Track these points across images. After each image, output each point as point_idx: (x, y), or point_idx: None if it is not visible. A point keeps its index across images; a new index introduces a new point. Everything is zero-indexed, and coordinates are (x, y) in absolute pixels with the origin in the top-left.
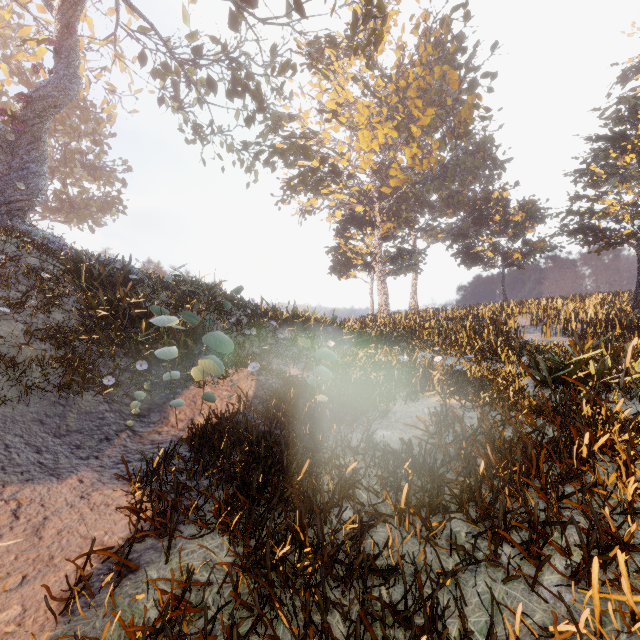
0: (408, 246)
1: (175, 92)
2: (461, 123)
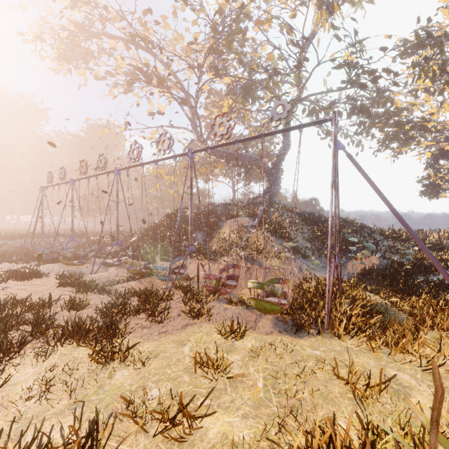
0: None
1: (316, 117)
2: None
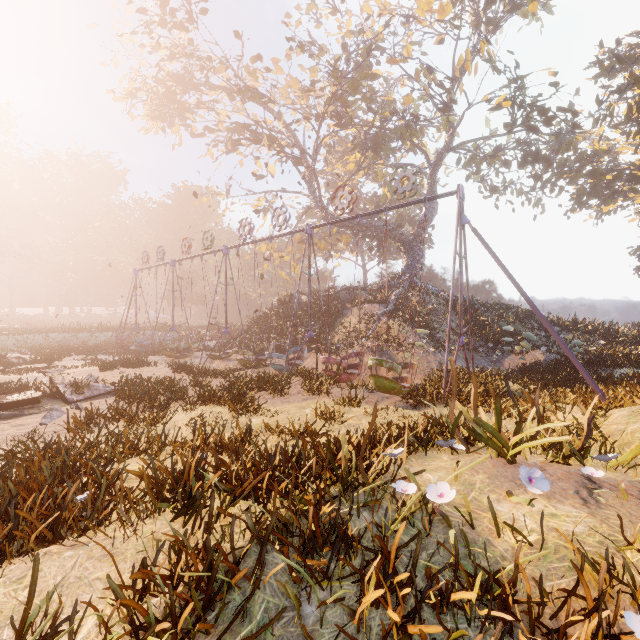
0: None
1: (477, 169)
2: None
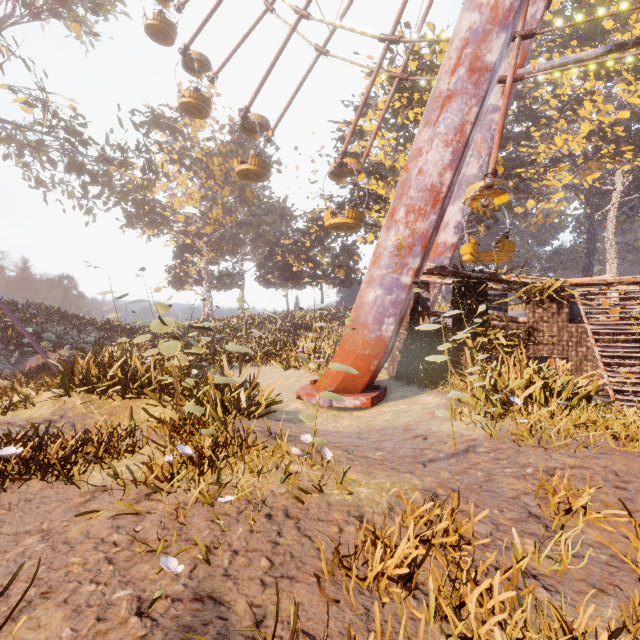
0: (227, 270)
1: (19, 152)
2: (249, 198)
